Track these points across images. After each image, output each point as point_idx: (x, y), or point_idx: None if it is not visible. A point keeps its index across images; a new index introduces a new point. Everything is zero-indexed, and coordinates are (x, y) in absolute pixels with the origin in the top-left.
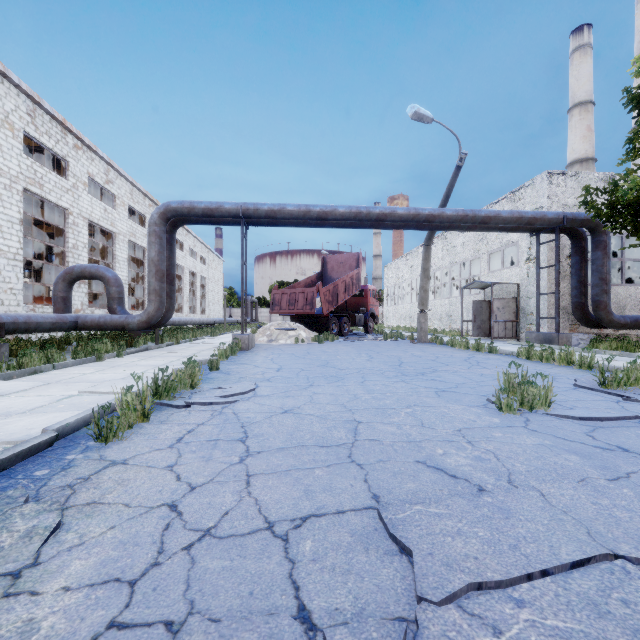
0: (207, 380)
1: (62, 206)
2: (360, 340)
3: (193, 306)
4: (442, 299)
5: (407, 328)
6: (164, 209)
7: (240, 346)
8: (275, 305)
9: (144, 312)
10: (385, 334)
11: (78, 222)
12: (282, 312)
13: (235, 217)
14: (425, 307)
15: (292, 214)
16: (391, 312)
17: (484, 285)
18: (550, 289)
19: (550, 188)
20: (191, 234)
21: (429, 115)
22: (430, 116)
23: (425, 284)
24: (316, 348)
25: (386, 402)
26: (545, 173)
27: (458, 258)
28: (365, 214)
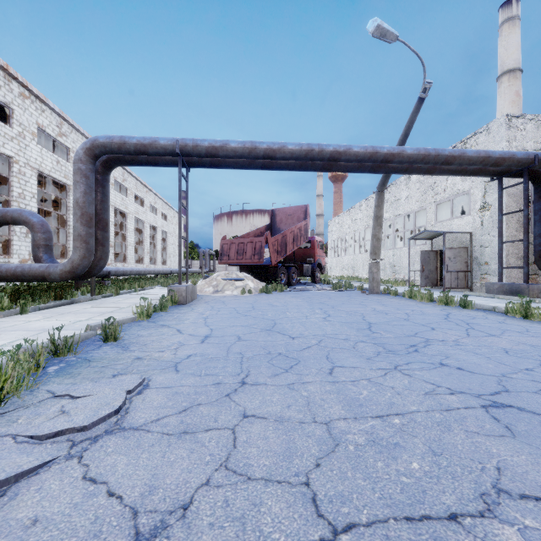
0: (75, 366)
1: (5, 154)
2: (309, 290)
3: (154, 257)
4: (385, 250)
5: (351, 278)
6: (90, 144)
7: (176, 299)
8: (223, 255)
9: (68, 260)
10: (334, 284)
11: (25, 171)
12: (230, 262)
13: (172, 155)
14: (377, 256)
15: (236, 151)
16: (335, 263)
17: (432, 235)
18: (509, 237)
19: (509, 132)
20: (152, 192)
21: (393, 31)
22: (394, 32)
23: (378, 232)
24: (263, 300)
25: (413, 470)
26: (503, 116)
27: (402, 210)
28: (317, 152)
